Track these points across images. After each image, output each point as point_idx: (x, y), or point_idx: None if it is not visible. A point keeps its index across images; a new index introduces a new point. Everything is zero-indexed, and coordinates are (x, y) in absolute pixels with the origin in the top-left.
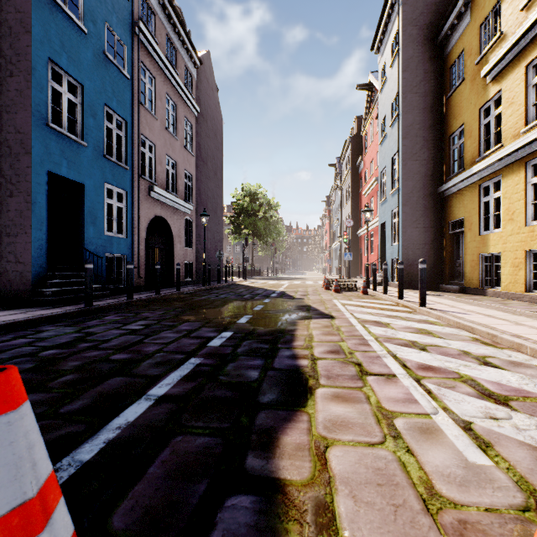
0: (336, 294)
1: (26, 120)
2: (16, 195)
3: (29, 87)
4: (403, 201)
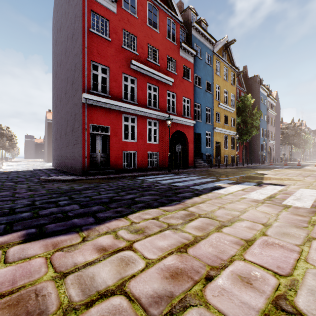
0: None
1: (259, 138)
2: (257, 148)
3: (259, 133)
4: None
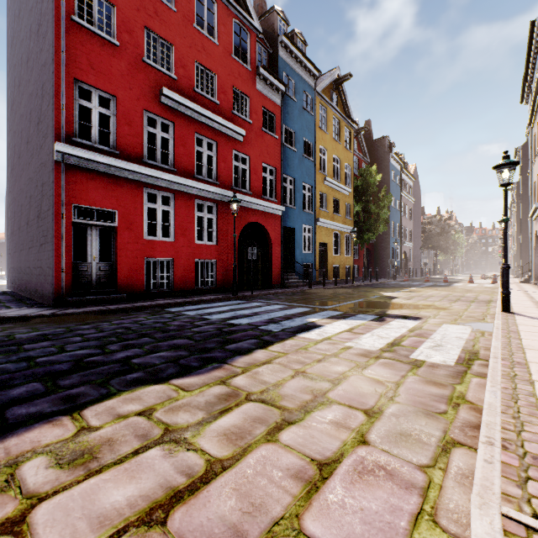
0: (482, 279)
1: (389, 237)
2: (386, 254)
3: (389, 230)
4: (521, 241)
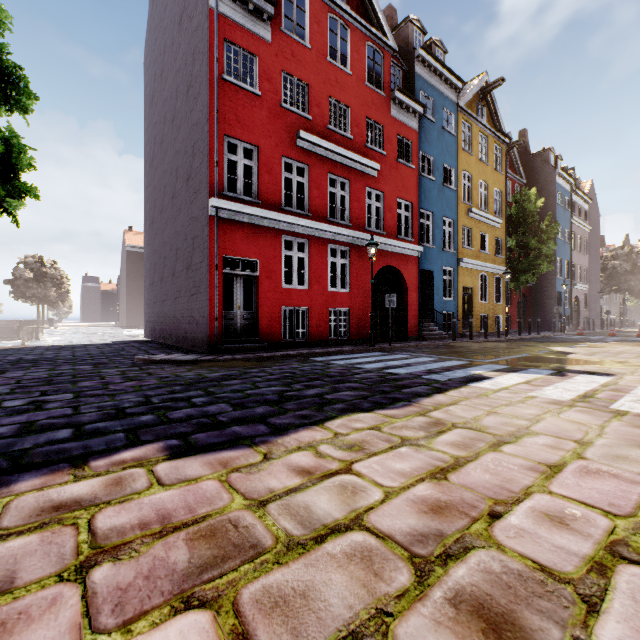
0: None
1: (553, 278)
2: (549, 300)
3: (554, 269)
4: None
